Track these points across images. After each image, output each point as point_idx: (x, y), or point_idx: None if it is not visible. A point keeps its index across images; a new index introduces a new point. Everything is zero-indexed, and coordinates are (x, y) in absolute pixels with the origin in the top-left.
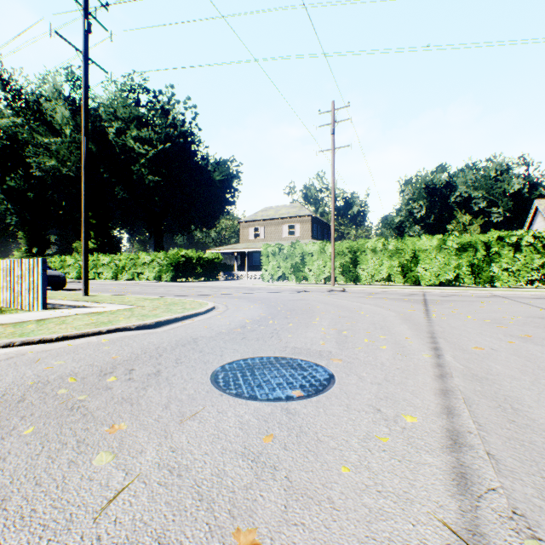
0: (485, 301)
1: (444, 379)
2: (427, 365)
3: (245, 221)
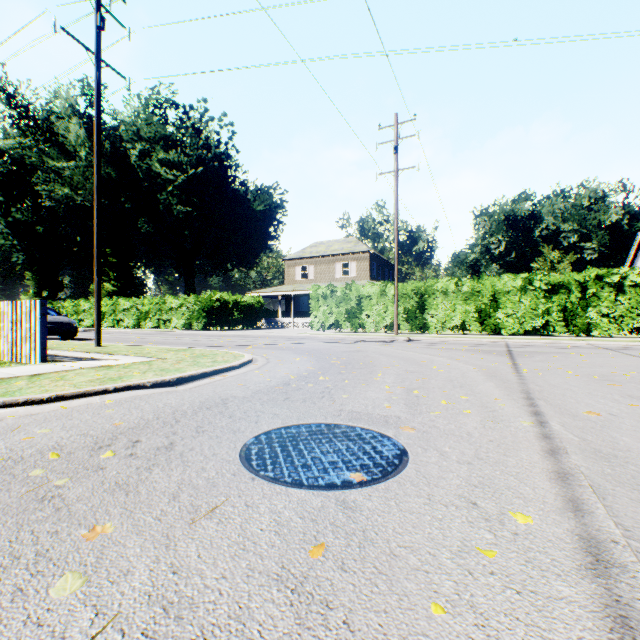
0: (584, 352)
1: (558, 456)
2: (530, 437)
3: (291, 259)
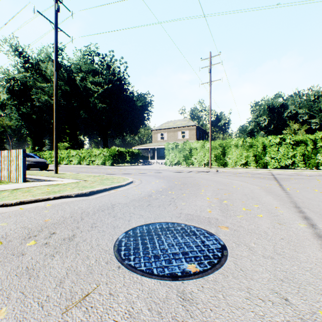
0: (319, 178)
1: None
2: (308, 236)
3: (155, 130)
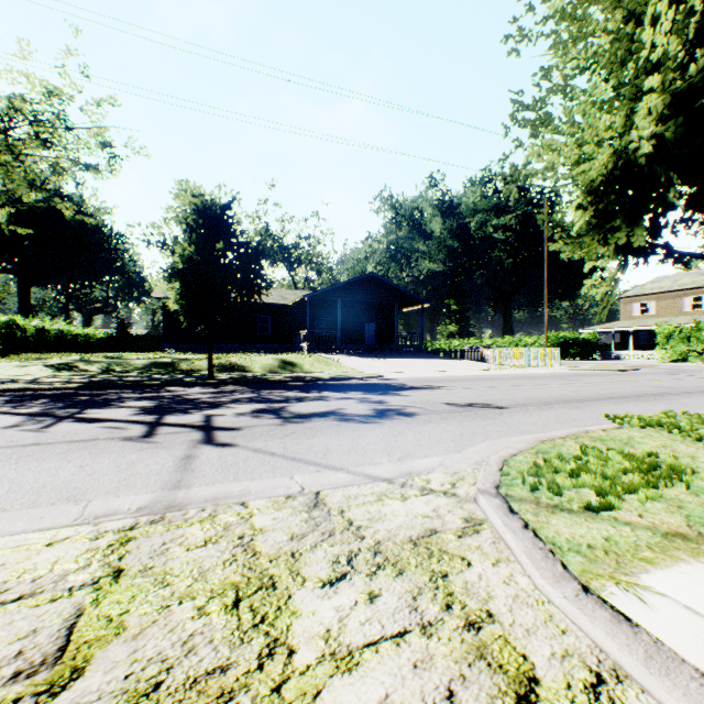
0: None
1: None
2: None
3: (627, 297)
